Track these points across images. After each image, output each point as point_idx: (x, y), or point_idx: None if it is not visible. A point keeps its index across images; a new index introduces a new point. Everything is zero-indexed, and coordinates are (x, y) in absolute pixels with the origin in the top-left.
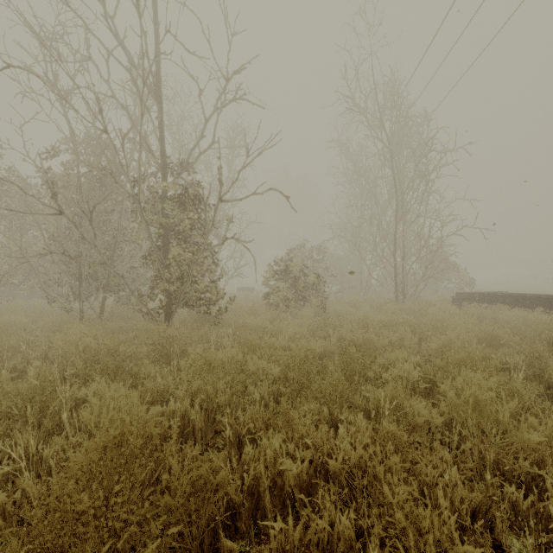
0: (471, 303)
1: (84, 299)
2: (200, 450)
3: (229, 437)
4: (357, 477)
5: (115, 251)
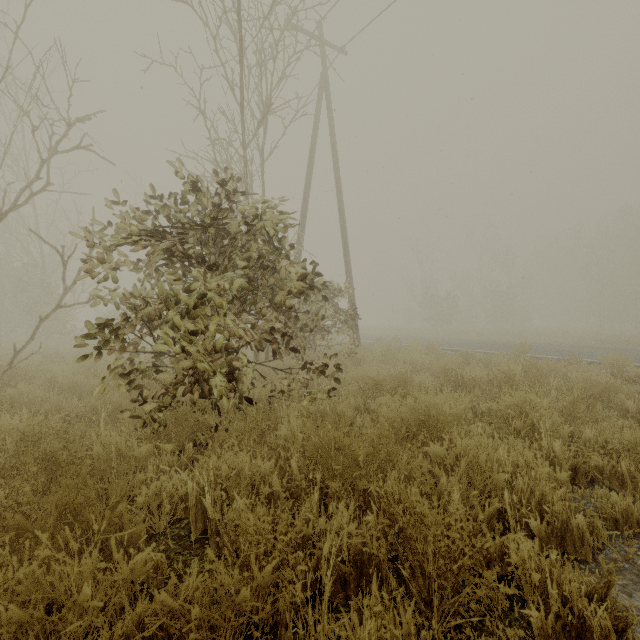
0: None
1: None
2: None
3: None
4: None
5: None
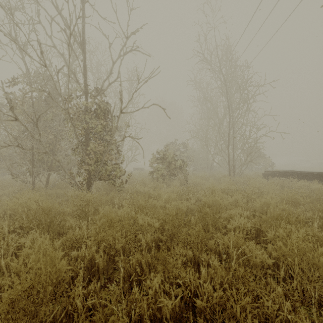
0: (273, 177)
1: (35, 175)
2: (102, 284)
3: (122, 276)
4: (217, 312)
5: (56, 145)
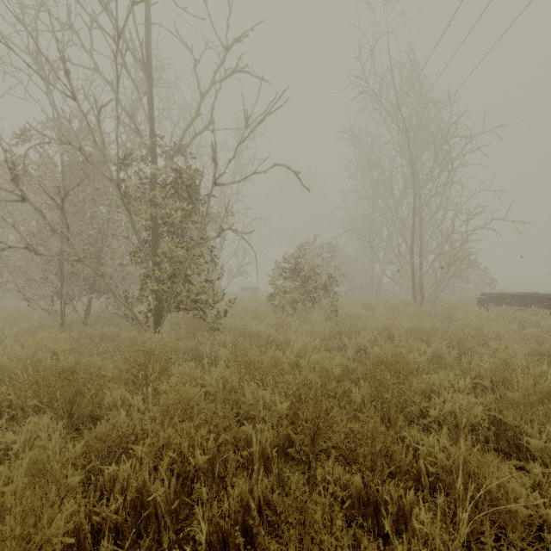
0: (498, 305)
1: (67, 301)
2: (164, 547)
3: (206, 540)
4: None
5: (103, 248)
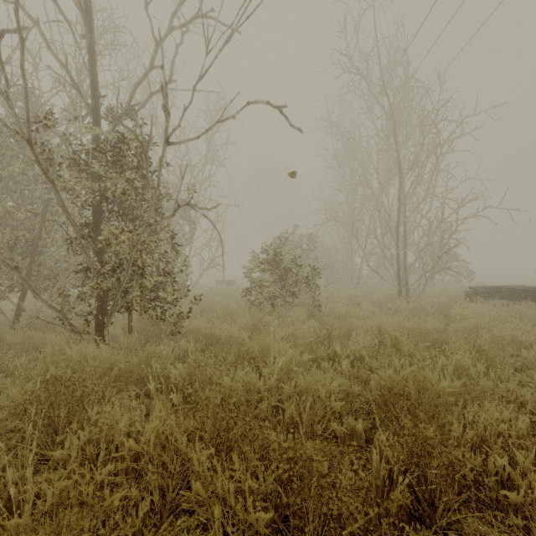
0: (486, 299)
1: None
2: None
3: None
4: None
5: (40, 234)
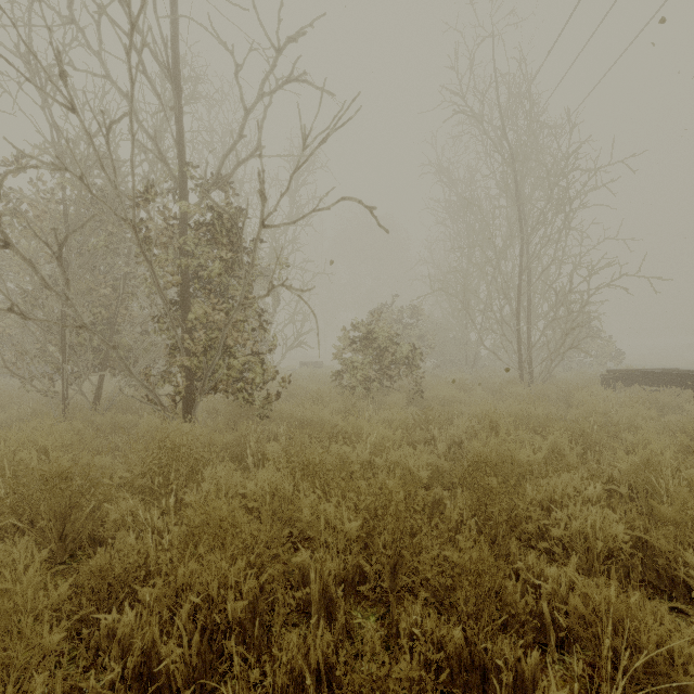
0: (628, 385)
1: (70, 380)
2: None
3: None
4: None
5: (118, 311)
